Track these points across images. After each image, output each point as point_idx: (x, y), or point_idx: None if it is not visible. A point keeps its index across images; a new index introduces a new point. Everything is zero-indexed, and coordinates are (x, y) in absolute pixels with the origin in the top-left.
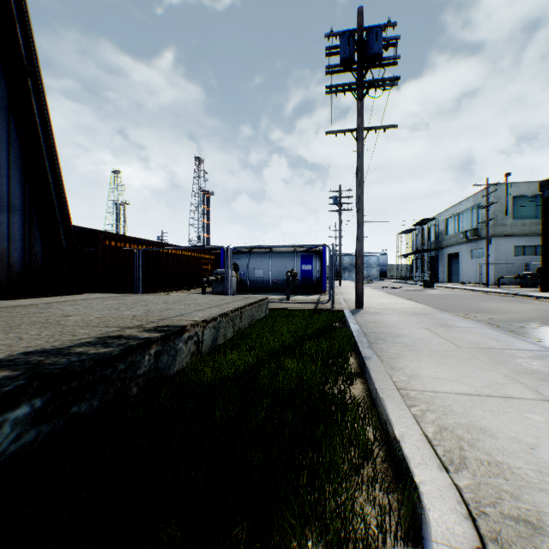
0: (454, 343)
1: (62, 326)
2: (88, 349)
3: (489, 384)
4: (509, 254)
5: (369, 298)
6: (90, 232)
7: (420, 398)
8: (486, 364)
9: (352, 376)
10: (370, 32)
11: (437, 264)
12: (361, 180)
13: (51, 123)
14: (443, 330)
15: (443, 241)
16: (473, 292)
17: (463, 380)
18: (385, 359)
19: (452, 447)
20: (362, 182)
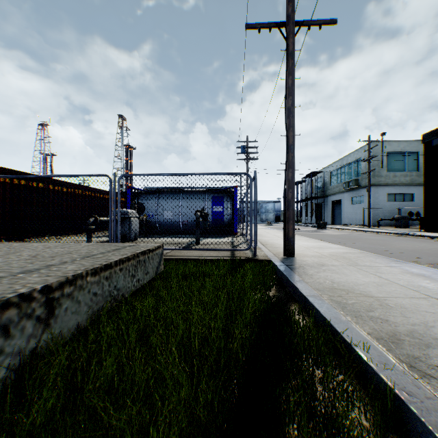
0: None
1: None
2: None
3: None
4: (384, 200)
5: None
6: None
7: None
8: None
9: None
10: None
11: (323, 209)
12: (292, 87)
13: None
14: None
15: (327, 190)
16: (365, 233)
17: None
18: None
19: None
20: (293, 90)
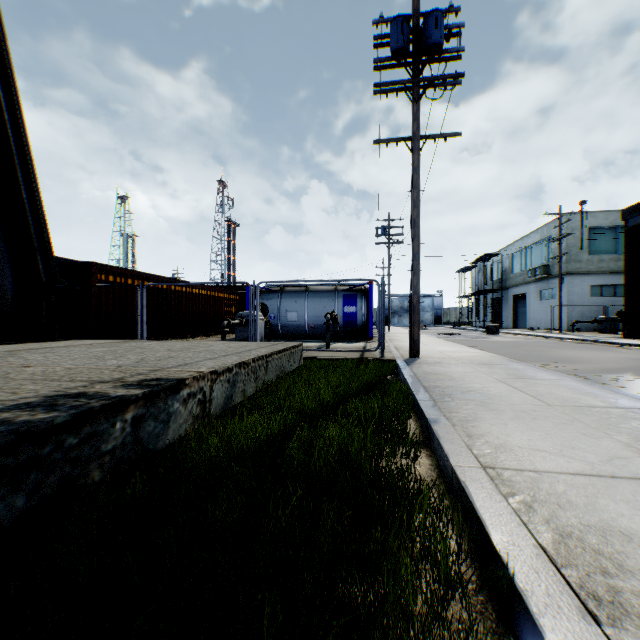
0: (542, 400)
1: (7, 380)
2: (19, 414)
3: (608, 458)
4: (584, 295)
5: (425, 346)
6: (81, 264)
7: (518, 481)
8: (593, 428)
9: (416, 447)
10: (428, 16)
11: (501, 307)
12: (417, 200)
13: (25, 122)
14: (523, 384)
15: (507, 280)
16: (545, 339)
17: (570, 452)
18: (458, 423)
19: (590, 570)
20: (418, 202)
